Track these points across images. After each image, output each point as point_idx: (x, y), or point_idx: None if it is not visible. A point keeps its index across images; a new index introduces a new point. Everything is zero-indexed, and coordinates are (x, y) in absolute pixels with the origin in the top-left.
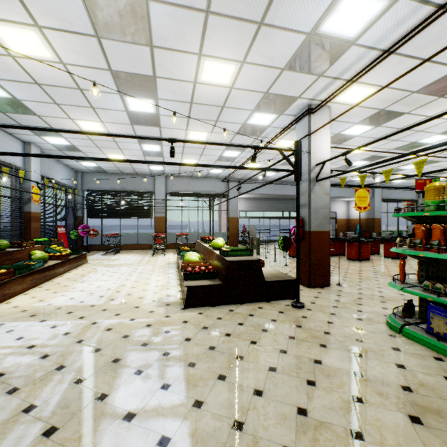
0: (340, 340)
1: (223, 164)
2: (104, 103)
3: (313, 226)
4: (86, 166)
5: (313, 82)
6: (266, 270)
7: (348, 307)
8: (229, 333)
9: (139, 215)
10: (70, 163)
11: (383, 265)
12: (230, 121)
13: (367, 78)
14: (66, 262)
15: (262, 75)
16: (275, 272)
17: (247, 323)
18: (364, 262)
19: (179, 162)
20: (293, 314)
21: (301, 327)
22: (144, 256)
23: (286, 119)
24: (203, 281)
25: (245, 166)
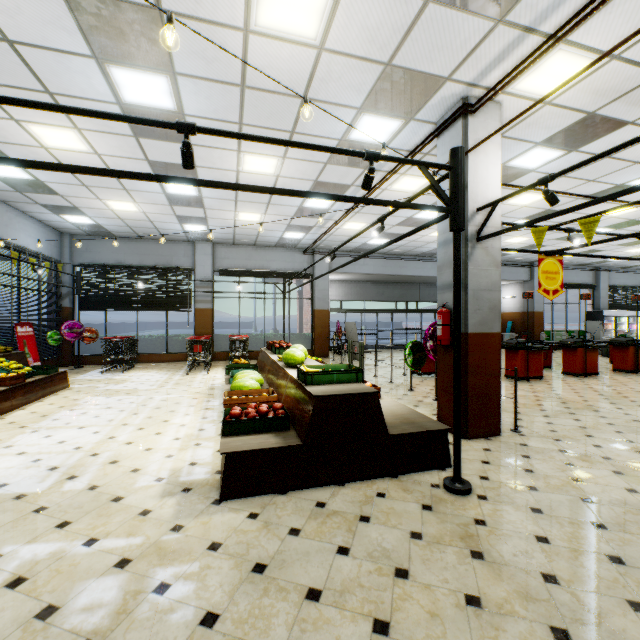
0: (594, 608)
1: (304, 222)
2: (69, 82)
3: (473, 324)
4: (75, 224)
5: (483, 40)
6: (385, 407)
7: (558, 489)
8: (317, 588)
9: (168, 306)
10: (46, 218)
11: (569, 388)
12: (316, 134)
13: (588, 32)
14: (18, 391)
15: (384, 13)
16: (403, 412)
17: (358, 548)
18: (536, 383)
19: (231, 218)
20: (455, 514)
21: (483, 557)
22: (174, 374)
23: (417, 130)
24: (262, 436)
25: (341, 227)
